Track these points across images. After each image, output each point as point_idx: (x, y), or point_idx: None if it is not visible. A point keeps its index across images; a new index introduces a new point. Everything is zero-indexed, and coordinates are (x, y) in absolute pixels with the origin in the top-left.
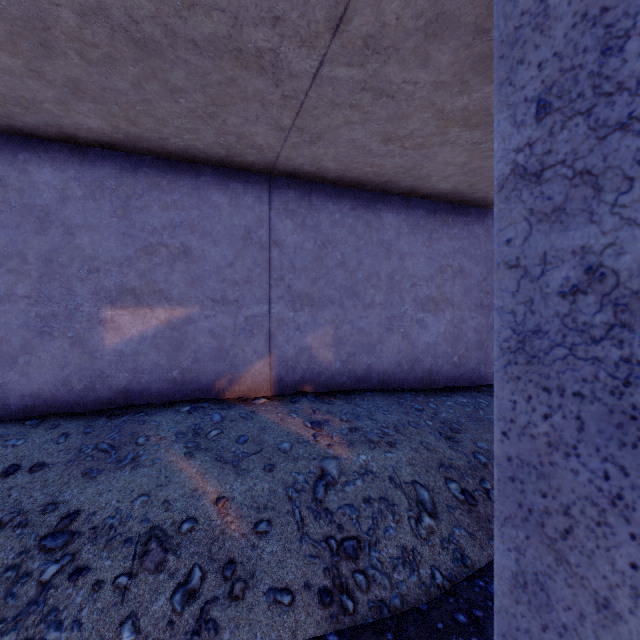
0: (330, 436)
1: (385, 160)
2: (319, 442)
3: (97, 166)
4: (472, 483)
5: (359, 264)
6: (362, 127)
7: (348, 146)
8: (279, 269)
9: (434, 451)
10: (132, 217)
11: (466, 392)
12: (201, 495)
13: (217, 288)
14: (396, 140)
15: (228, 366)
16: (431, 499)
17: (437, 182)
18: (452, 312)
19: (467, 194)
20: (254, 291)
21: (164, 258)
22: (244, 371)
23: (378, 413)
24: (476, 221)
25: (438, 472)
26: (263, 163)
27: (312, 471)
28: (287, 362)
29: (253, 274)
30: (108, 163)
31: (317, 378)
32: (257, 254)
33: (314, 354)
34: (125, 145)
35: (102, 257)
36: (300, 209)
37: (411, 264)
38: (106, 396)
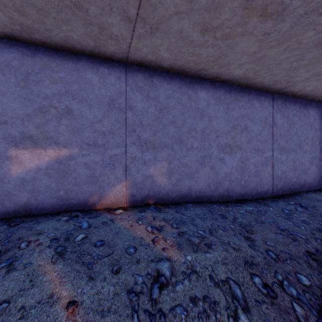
0: (164, 239)
1: (202, 50)
2: (156, 245)
3: (5, 51)
4: (270, 277)
5: (183, 122)
6: (187, 17)
7: (177, 37)
8: (132, 125)
9: (239, 250)
10: (31, 87)
11: (250, 203)
12: (55, 300)
13: (90, 136)
14: (211, 31)
15: (98, 188)
16: (242, 294)
17: (234, 69)
18: (240, 153)
19: (251, 79)
20: (115, 139)
21: (53, 115)
22: (109, 191)
23: (197, 219)
24: (255, 98)
25: (244, 268)
26: (120, 53)
27: (150, 272)
28: (137, 185)
29: (115, 127)
30: (13, 50)
31: (157, 195)
32: (117, 114)
33: (155, 179)
34: (23, 36)
35: (9, 114)
36: (146, 86)
37: (216, 123)
38: (12, 209)
